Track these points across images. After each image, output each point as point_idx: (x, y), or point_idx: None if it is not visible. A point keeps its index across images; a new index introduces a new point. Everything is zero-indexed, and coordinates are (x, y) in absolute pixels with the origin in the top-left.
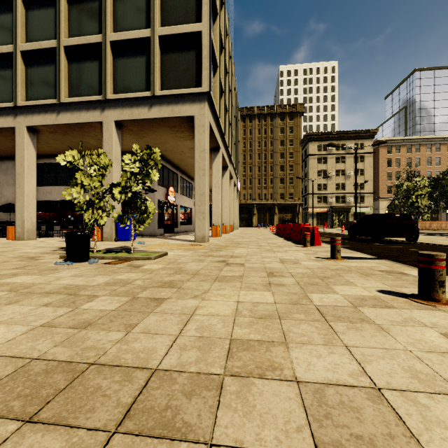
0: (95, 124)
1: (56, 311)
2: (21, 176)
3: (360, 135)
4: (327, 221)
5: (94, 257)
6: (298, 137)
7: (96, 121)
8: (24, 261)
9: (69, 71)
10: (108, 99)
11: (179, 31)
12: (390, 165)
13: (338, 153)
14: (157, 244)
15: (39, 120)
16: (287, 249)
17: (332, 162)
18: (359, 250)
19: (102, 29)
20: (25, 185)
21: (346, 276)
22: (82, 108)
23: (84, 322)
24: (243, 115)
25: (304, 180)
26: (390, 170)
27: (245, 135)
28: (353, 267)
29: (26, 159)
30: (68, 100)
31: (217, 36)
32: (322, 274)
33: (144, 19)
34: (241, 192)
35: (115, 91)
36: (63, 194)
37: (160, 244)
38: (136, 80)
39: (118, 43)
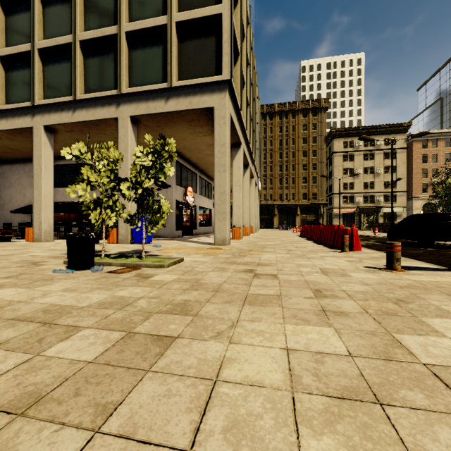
0: (111, 121)
1: (3, 361)
2: (38, 177)
3: (391, 129)
4: (354, 222)
5: (100, 263)
6: (322, 134)
7: (112, 117)
8: (23, 267)
9: (85, 66)
10: (124, 93)
11: (197, 16)
12: (426, 161)
13: (366, 150)
14: (174, 247)
15: (56, 118)
16: (322, 255)
17: (359, 160)
18: (411, 256)
19: (117, 19)
20: (42, 185)
21: (431, 300)
22: (97, 105)
23: (31, 393)
24: (263, 112)
25: (328, 180)
26: (426, 166)
27: (265, 133)
28: (428, 283)
29: (44, 160)
30: (84, 96)
31: (238, 22)
32: (391, 294)
33: (160, 6)
34: (262, 193)
35: (131, 85)
36: (67, 192)
37: (177, 247)
38: (152, 71)
39: (134, 33)
